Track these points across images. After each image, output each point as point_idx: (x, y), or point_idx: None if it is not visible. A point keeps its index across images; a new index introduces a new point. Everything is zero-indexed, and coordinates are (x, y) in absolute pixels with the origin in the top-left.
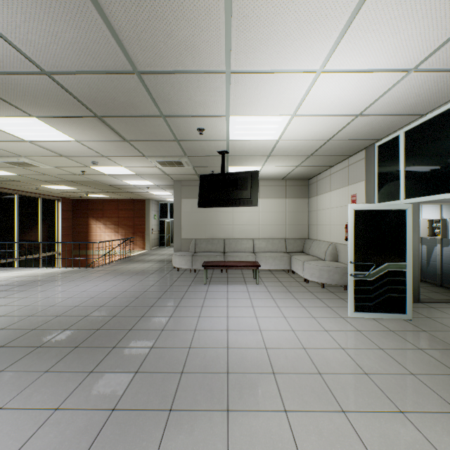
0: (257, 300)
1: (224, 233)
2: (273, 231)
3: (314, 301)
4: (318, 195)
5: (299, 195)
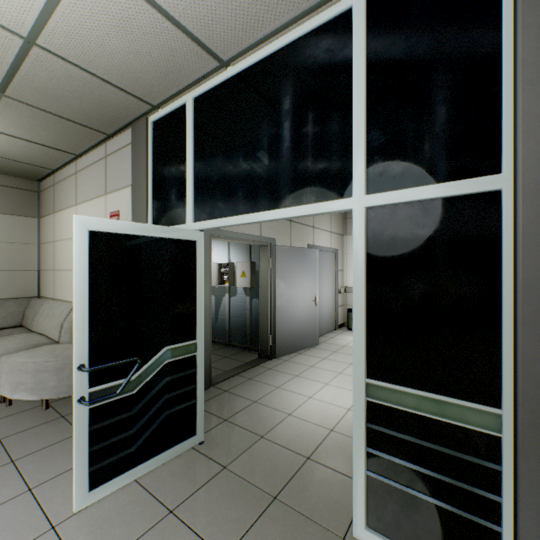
0: None
1: None
2: None
3: None
4: (56, 211)
5: (15, 209)
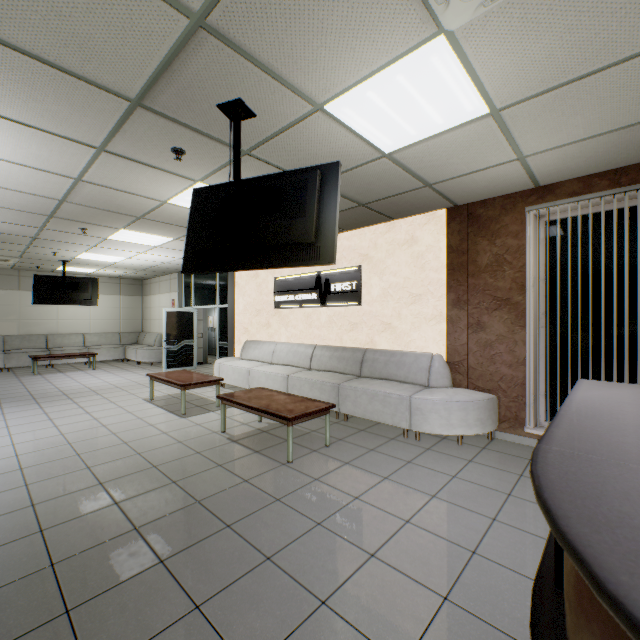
0: (99, 375)
1: (46, 329)
2: (108, 326)
3: (144, 370)
4: (151, 295)
5: (134, 293)
